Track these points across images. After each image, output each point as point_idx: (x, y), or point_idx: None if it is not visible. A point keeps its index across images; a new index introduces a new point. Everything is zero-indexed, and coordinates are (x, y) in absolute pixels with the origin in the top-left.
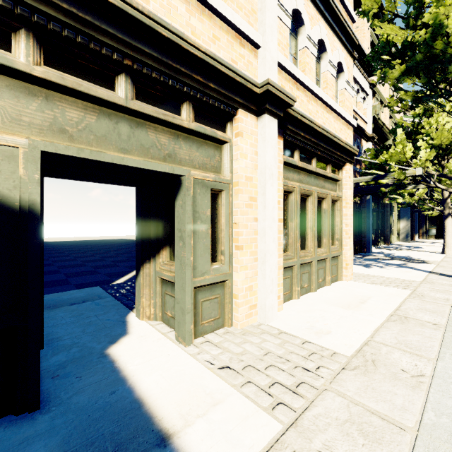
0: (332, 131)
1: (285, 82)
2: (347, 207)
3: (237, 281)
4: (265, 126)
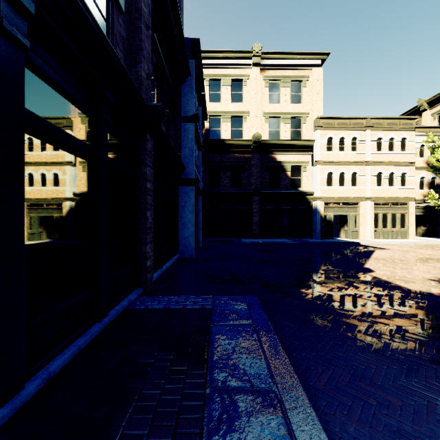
0: (398, 194)
1: (374, 190)
2: (409, 215)
3: (360, 231)
4: (366, 203)
